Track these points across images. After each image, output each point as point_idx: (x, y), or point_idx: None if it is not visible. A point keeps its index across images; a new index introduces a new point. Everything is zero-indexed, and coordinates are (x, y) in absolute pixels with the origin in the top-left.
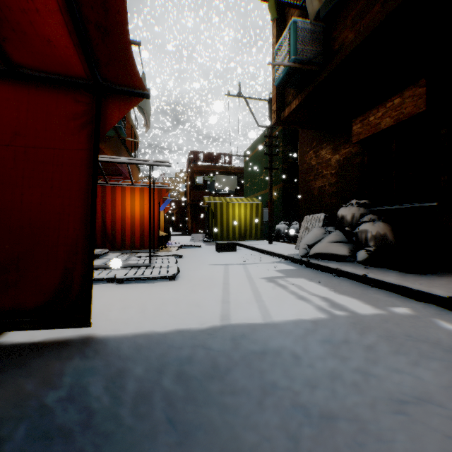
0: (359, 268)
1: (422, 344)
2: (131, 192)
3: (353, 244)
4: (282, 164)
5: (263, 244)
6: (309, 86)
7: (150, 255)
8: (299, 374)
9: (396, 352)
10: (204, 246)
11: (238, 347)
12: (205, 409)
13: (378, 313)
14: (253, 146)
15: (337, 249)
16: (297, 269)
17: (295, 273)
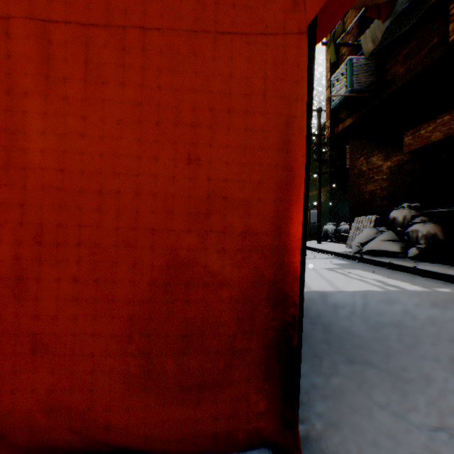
0: (409, 262)
1: (453, 304)
2: None
3: (404, 242)
4: (329, 167)
5: (312, 243)
6: (363, 108)
7: None
8: (367, 310)
9: (432, 306)
10: None
11: (324, 300)
12: (320, 317)
13: (423, 290)
14: None
15: (389, 247)
16: (351, 263)
17: (350, 266)
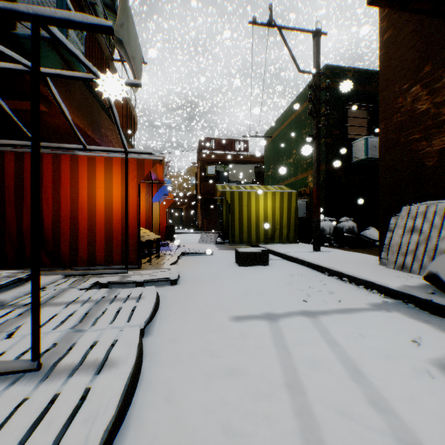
0: None
1: None
2: (90, 165)
3: None
4: None
5: (305, 251)
6: None
7: (33, 331)
8: None
9: None
10: (217, 251)
11: None
12: None
13: None
14: (278, 123)
15: None
16: None
17: None
